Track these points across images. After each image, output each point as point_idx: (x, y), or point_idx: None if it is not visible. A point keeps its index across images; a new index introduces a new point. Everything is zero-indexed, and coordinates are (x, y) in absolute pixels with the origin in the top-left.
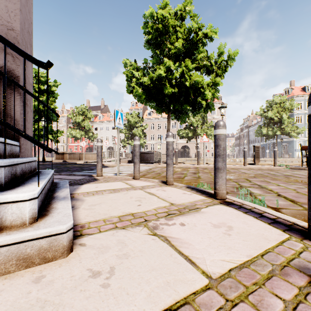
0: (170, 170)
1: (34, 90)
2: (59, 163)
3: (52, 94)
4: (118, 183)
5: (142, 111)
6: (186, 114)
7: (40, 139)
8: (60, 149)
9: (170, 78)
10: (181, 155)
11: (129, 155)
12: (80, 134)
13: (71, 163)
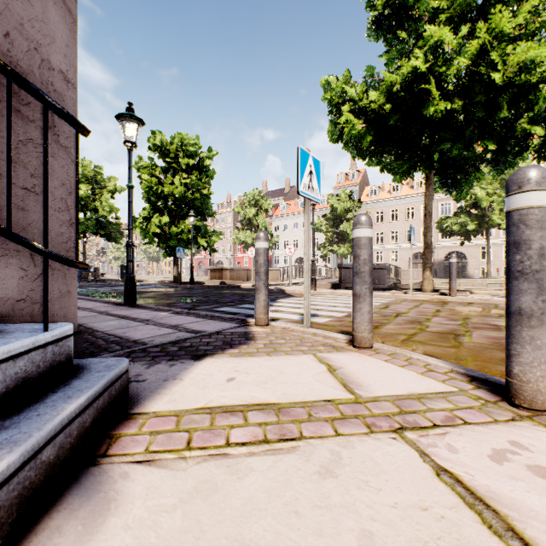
0: (538, 344)
1: (181, 168)
2: (213, 286)
3: (205, 171)
4: (302, 363)
5: (357, 188)
6: (476, 173)
7: (188, 246)
8: (224, 264)
9: (442, 75)
10: (446, 272)
11: (333, 273)
12: (252, 238)
13: (231, 287)
